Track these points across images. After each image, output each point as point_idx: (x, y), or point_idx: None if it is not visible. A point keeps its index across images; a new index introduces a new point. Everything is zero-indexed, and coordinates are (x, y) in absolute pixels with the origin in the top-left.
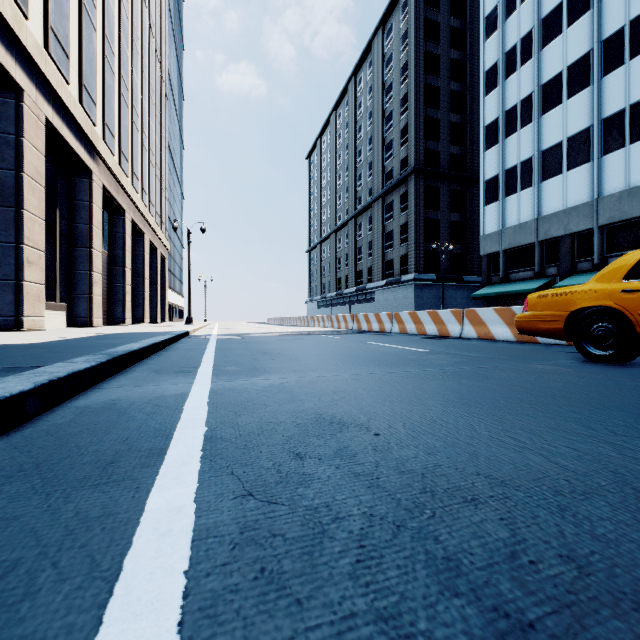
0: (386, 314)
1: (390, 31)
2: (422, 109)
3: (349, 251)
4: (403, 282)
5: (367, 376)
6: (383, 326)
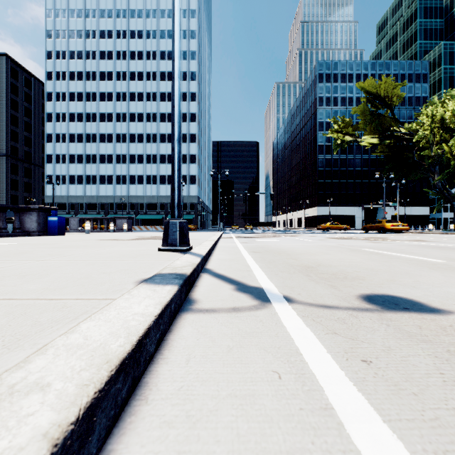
0: None
1: None
2: (10, 126)
3: None
4: None
5: None
6: None
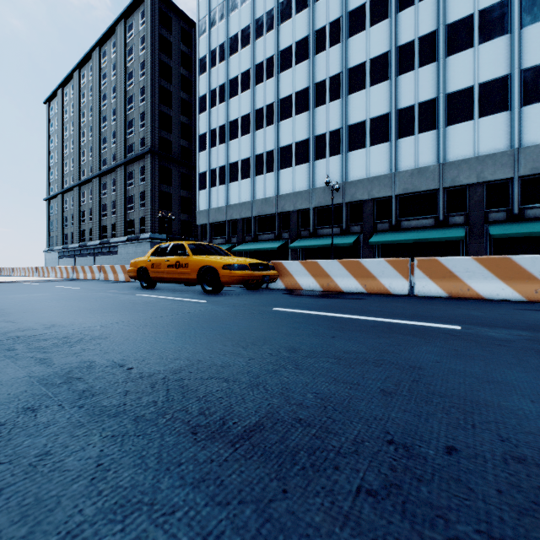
0: (97, 266)
1: (132, 27)
2: (157, 104)
3: (93, 206)
4: (142, 239)
5: (3, 297)
6: (94, 275)
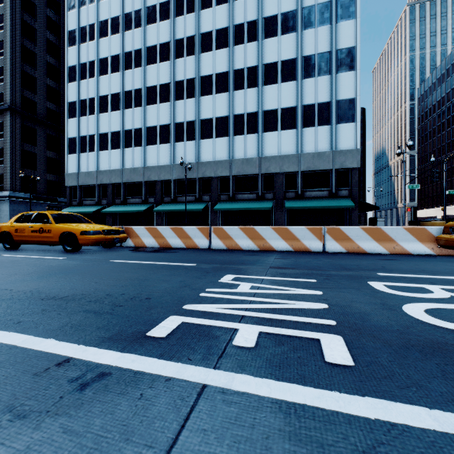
0: None
1: None
2: (19, 63)
3: None
4: None
5: None
6: None
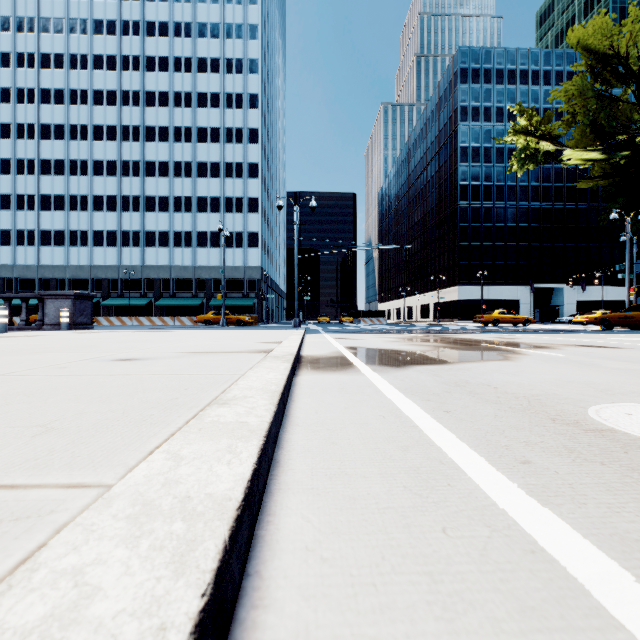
0: None
1: None
2: None
3: None
4: None
5: None
6: None
